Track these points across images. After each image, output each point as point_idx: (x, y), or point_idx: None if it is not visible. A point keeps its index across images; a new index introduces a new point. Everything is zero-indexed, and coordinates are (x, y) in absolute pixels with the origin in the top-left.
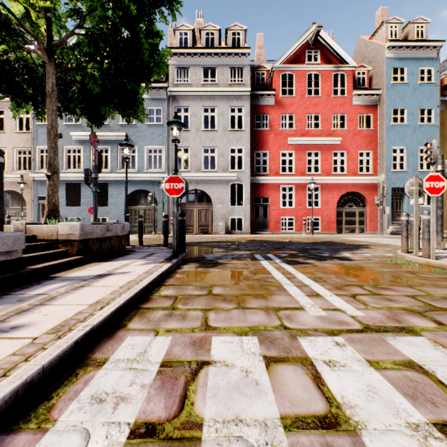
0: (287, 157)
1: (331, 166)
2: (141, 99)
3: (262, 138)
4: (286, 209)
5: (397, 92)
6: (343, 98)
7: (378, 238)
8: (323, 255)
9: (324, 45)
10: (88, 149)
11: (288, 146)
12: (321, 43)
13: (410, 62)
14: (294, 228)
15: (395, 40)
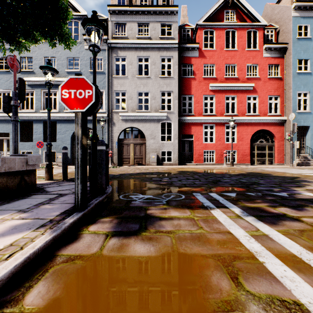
0: (208, 100)
1: (245, 108)
2: (64, 17)
3: (187, 84)
4: (207, 144)
5: (302, 45)
6: (256, 51)
7: (291, 169)
8: (283, 196)
9: (239, 7)
10: (39, 92)
11: (210, 91)
12: (237, 5)
13: (312, 20)
14: (214, 159)
15: (301, 1)
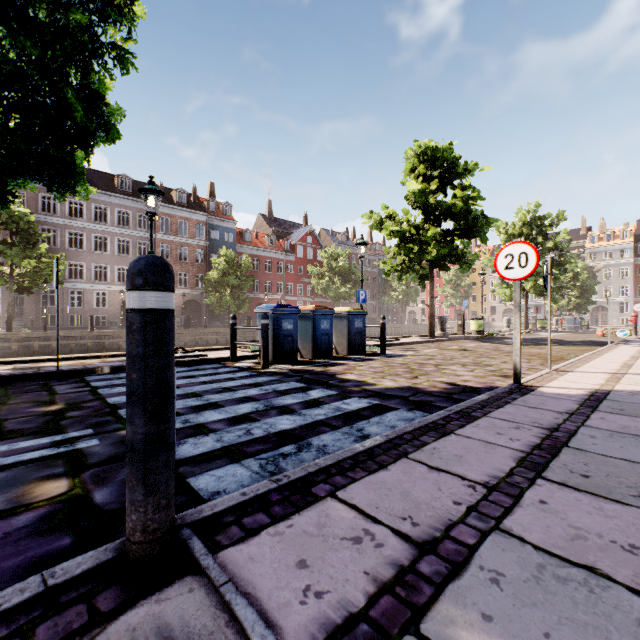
0: None
1: None
2: None
3: None
4: None
5: None
6: None
7: None
8: None
9: None
10: None
11: None
12: None
13: None
14: None
15: None
